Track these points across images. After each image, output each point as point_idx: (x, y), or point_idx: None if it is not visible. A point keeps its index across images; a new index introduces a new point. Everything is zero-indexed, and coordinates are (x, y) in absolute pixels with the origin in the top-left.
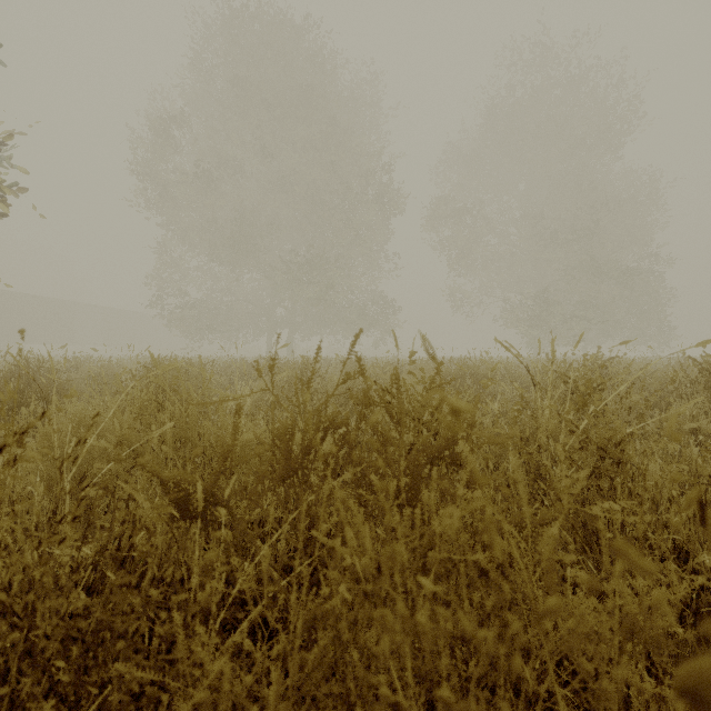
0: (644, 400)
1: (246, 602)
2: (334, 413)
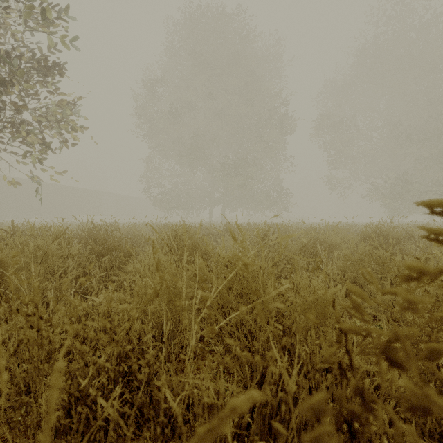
0: None
1: None
2: None
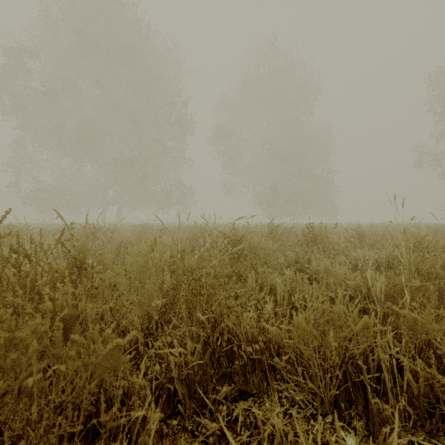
0: (255, 247)
1: None
2: None
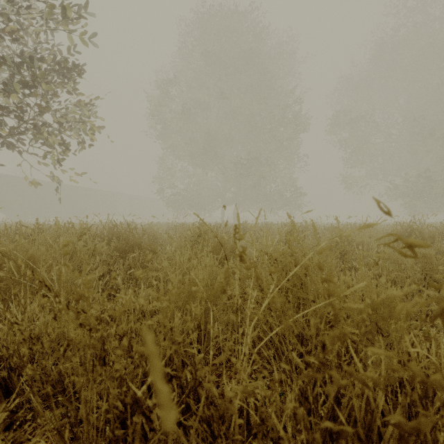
0: None
1: None
2: None
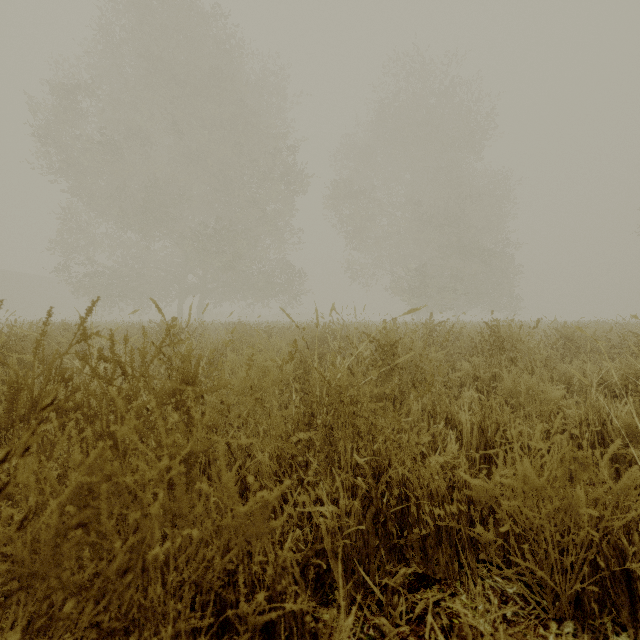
0: (419, 355)
1: (5, 544)
2: (64, 370)
